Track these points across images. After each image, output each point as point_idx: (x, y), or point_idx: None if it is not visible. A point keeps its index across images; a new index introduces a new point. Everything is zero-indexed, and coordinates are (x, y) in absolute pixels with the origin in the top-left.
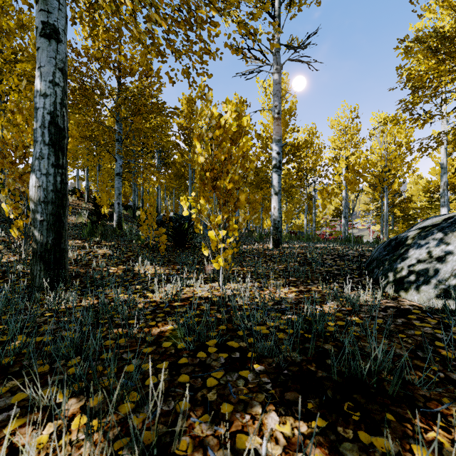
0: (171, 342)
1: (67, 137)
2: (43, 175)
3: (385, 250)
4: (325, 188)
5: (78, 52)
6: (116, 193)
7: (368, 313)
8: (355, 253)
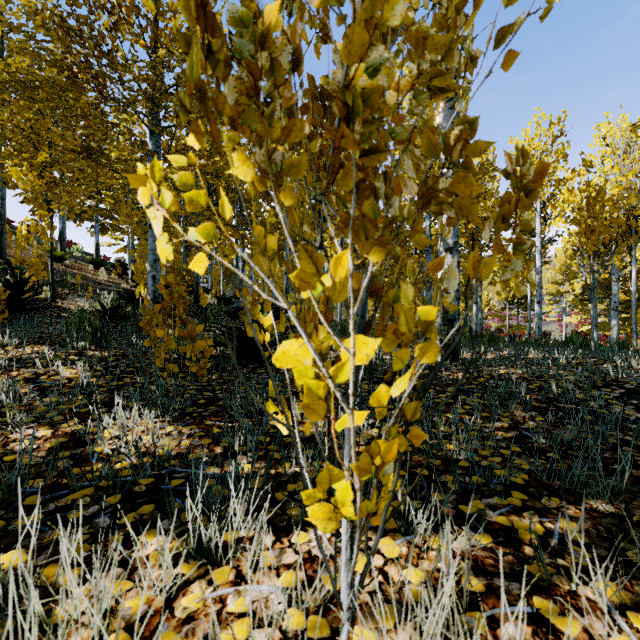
0: None
1: None
2: None
3: None
4: None
5: None
6: (150, 259)
7: None
8: None
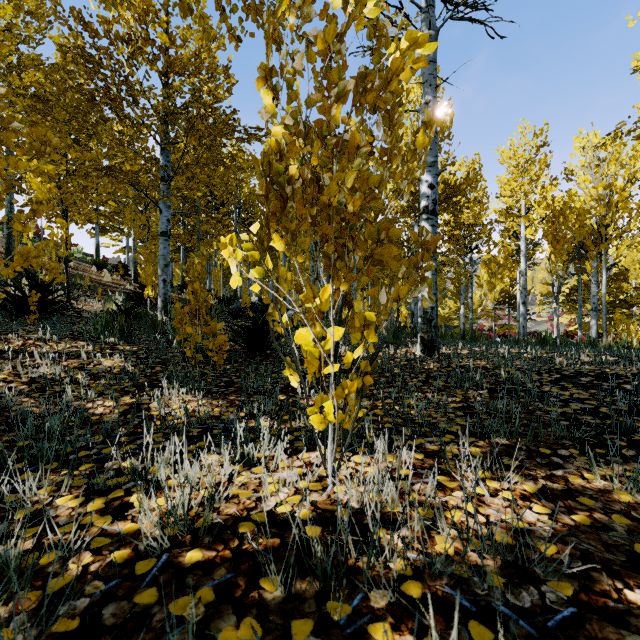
0: None
1: None
2: None
3: None
4: (494, 257)
5: (93, 29)
6: (160, 264)
7: None
8: (586, 368)
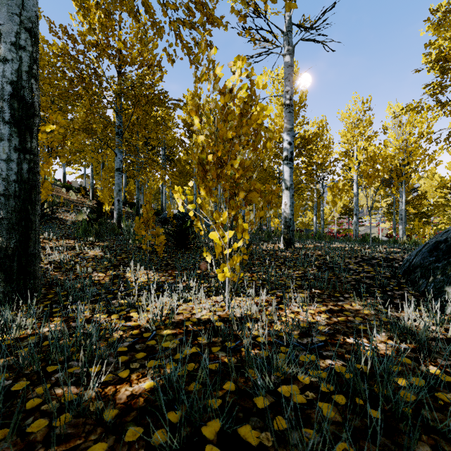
0: (143, 425)
1: (37, 115)
2: (4, 162)
3: (431, 255)
4: (335, 184)
5: (74, 39)
6: (116, 189)
7: (449, 358)
8: (380, 255)
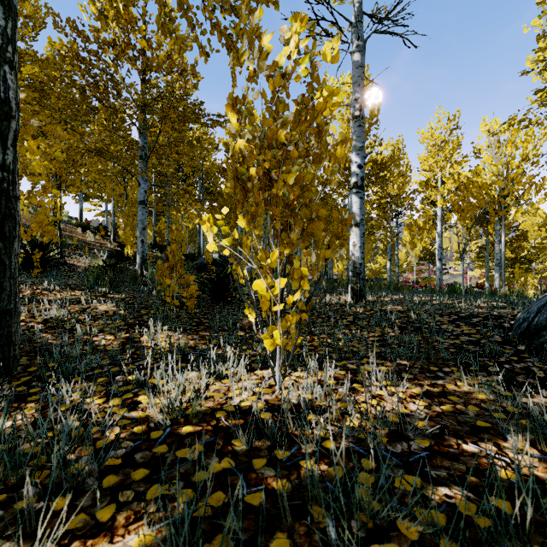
0: None
1: (14, 117)
2: None
3: None
4: (415, 221)
5: (85, 36)
6: (139, 227)
7: None
8: (480, 311)
